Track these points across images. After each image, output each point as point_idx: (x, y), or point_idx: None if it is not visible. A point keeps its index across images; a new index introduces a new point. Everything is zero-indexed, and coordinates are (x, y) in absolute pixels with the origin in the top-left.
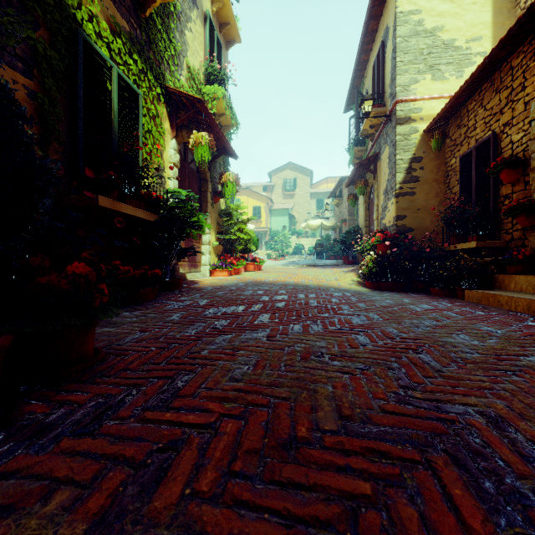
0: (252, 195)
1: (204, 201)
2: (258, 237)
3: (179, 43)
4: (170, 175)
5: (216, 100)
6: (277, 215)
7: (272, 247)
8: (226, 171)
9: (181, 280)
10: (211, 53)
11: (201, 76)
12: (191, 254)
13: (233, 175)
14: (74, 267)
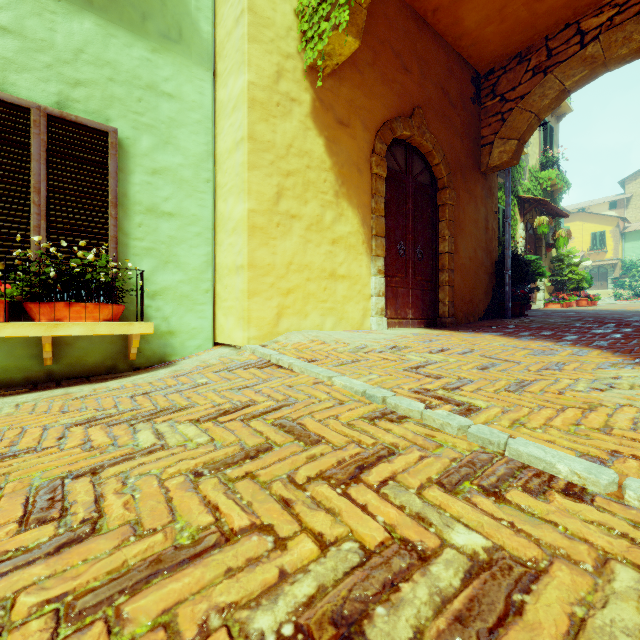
0: (590, 218)
1: (538, 254)
2: (600, 273)
3: (524, 162)
4: (519, 245)
5: (550, 180)
6: (635, 239)
7: (626, 284)
8: (557, 224)
9: (531, 305)
10: (545, 144)
11: (536, 167)
12: (536, 291)
13: (565, 231)
14: (521, 291)
